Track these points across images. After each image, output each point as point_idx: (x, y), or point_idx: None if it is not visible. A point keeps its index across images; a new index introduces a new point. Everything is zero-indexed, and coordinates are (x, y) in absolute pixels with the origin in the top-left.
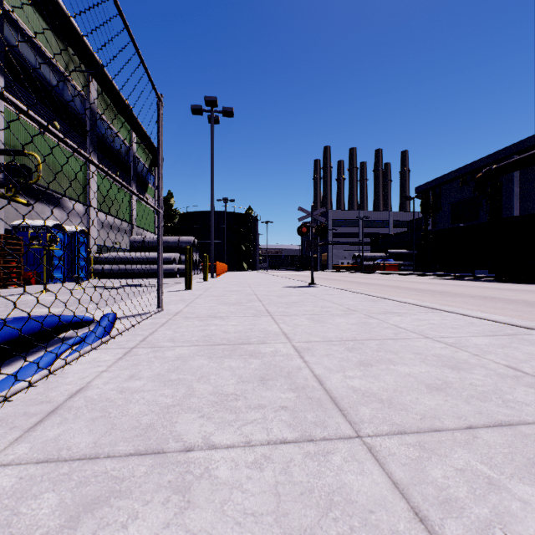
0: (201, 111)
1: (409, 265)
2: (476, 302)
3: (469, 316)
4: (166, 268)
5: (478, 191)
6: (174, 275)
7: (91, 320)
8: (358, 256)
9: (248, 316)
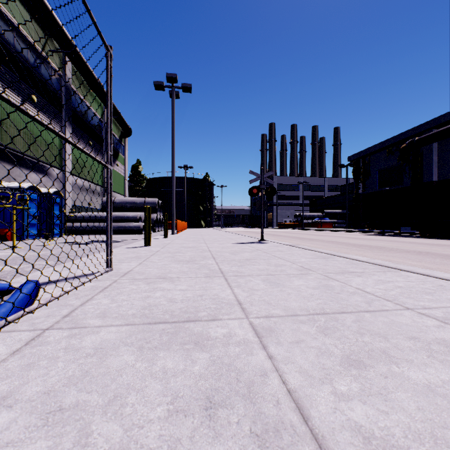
0: (163, 87)
1: (342, 223)
2: (414, 257)
3: (431, 276)
4: (133, 226)
5: (402, 160)
6: (139, 232)
7: (10, 288)
8: (298, 215)
9: (200, 277)
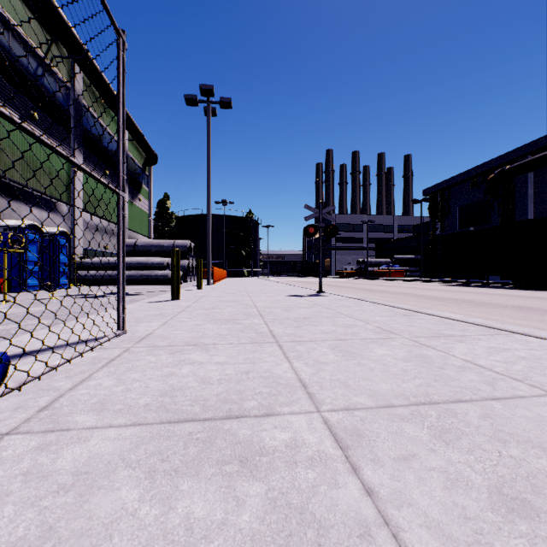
0: (196, 102)
1: (415, 271)
2: (515, 314)
3: None
4: (159, 274)
5: (490, 194)
6: (167, 282)
7: None
8: (362, 261)
9: (244, 343)
